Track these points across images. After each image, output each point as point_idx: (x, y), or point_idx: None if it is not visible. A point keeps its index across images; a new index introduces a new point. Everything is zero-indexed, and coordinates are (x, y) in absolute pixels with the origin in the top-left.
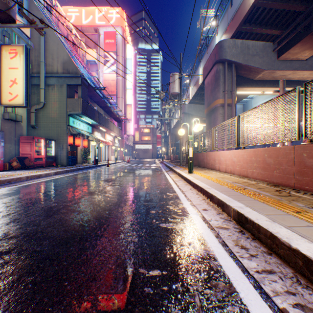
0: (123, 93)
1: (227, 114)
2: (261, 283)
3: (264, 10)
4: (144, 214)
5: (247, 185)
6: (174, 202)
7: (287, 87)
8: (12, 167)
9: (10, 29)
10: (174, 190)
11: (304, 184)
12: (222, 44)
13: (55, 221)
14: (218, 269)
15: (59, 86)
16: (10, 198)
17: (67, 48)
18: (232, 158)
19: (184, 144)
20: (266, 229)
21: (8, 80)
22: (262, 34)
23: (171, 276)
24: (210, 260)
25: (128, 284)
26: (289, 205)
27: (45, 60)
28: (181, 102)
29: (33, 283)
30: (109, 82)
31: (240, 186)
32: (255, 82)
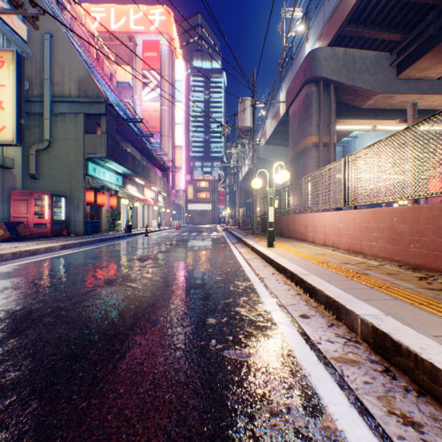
0: (171, 130)
1: (322, 158)
2: None
3: (379, 2)
4: (195, 328)
5: (366, 267)
6: (249, 299)
7: None
8: None
9: None
10: (247, 276)
11: None
12: (316, 55)
13: (24, 346)
14: None
15: (72, 116)
16: None
17: (86, 61)
18: (335, 223)
19: (258, 203)
20: None
21: None
22: (374, 40)
23: None
24: None
25: None
26: None
27: (51, 77)
28: (254, 141)
29: None
30: (150, 114)
31: (356, 269)
32: (363, 112)
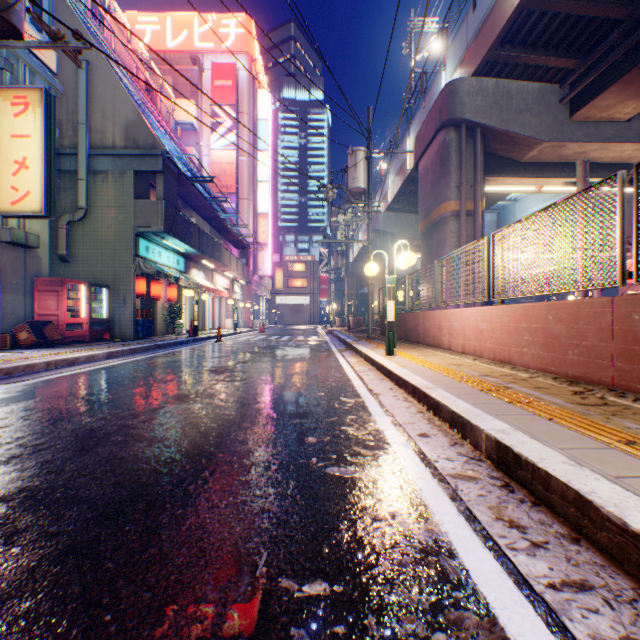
0: (252, 190)
1: (465, 232)
2: (565, 616)
3: (542, 17)
4: (293, 446)
5: (511, 380)
6: (358, 417)
7: (589, 177)
8: (19, 341)
9: (13, 54)
10: (356, 391)
11: (636, 379)
12: (456, 88)
13: (98, 463)
14: (462, 578)
15: (117, 175)
16: (5, 409)
17: (135, 96)
18: (477, 323)
19: (376, 294)
20: (565, 483)
21: (10, 162)
22: (538, 67)
23: (353, 598)
24: (440, 557)
25: (253, 619)
26: (607, 426)
27: (88, 121)
28: (370, 208)
29: (30, 618)
30: (222, 168)
31: (497, 382)
32: (523, 167)
